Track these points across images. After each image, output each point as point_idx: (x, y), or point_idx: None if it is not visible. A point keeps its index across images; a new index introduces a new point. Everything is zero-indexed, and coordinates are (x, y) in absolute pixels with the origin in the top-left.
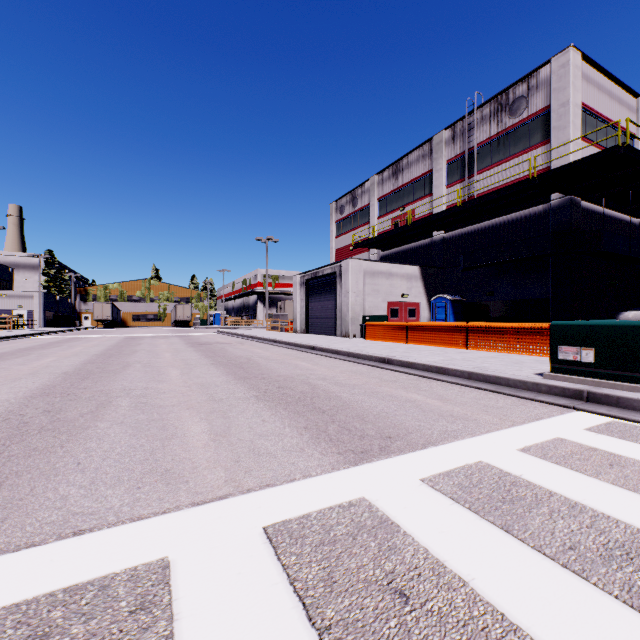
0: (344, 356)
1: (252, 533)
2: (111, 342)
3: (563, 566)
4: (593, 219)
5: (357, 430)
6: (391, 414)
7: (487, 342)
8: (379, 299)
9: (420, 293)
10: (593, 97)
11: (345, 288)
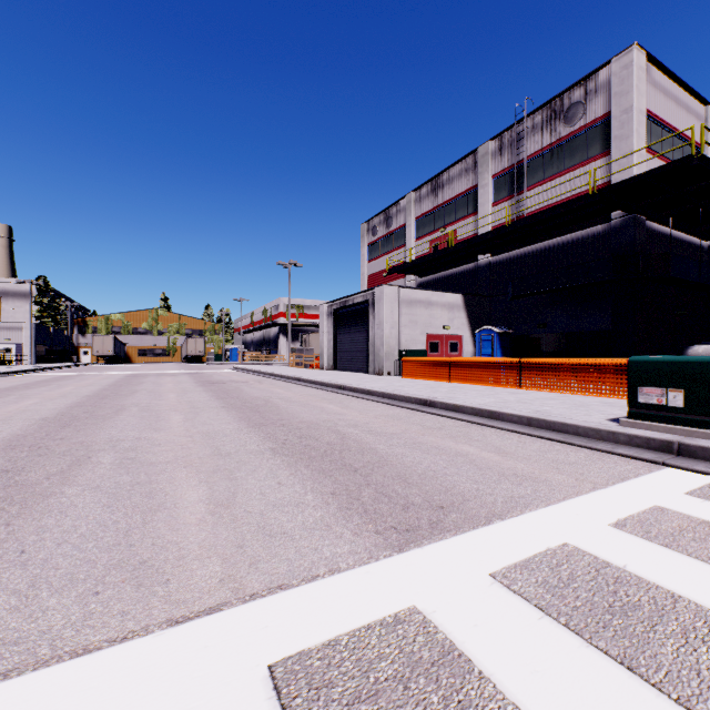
0: (378, 397)
1: (251, 678)
2: (109, 381)
3: None
4: (659, 241)
5: (399, 497)
6: (440, 473)
7: (543, 381)
8: (417, 331)
9: (463, 325)
10: (659, 103)
11: (378, 319)
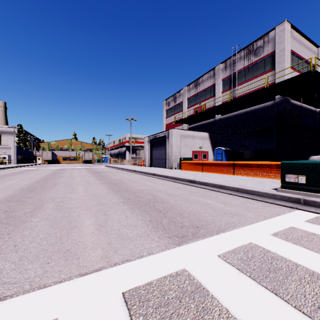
0: (170, 179)
1: (115, 297)
2: (50, 171)
3: None
4: (296, 109)
5: (179, 222)
6: (197, 212)
7: (244, 171)
8: (188, 149)
9: (208, 146)
10: (296, 47)
11: (170, 144)
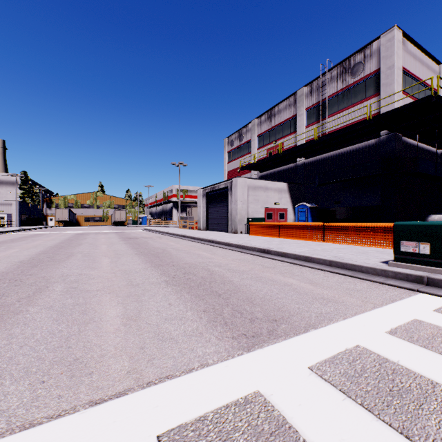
0: (234, 247)
1: None
2: (65, 237)
3: None
4: (410, 149)
5: (247, 313)
6: (274, 297)
7: (338, 237)
8: (259, 206)
9: (287, 202)
10: (410, 63)
11: (234, 198)
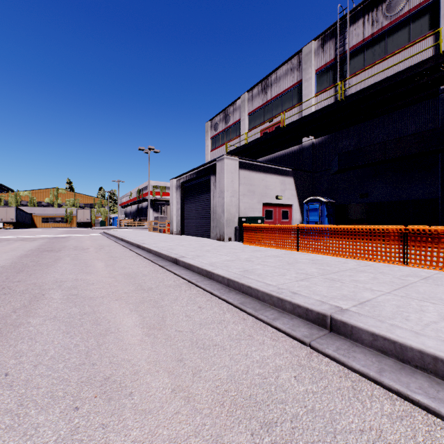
0: (221, 285)
1: None
2: None
3: None
4: None
5: None
6: None
7: None
8: (254, 200)
9: (292, 195)
10: None
11: (220, 187)
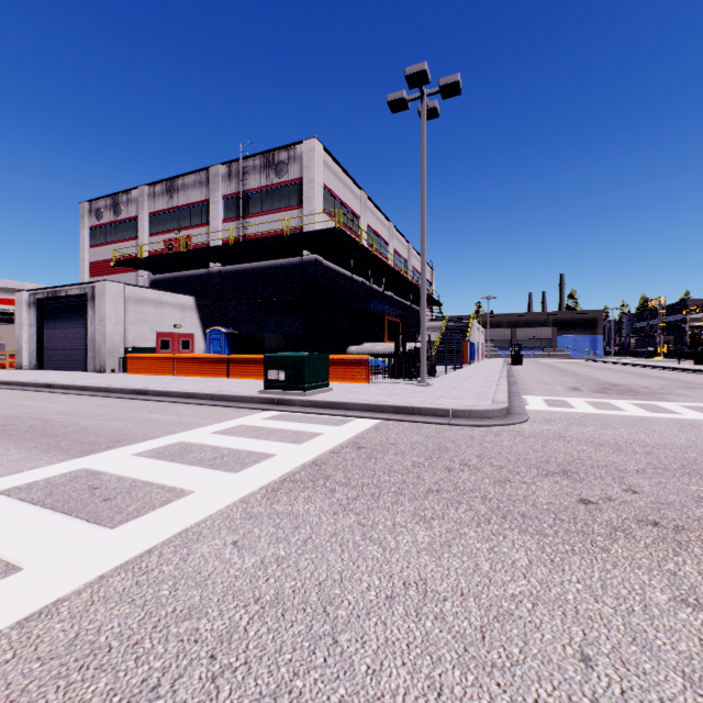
0: (94, 392)
1: None
2: None
3: (190, 465)
4: (332, 275)
5: (90, 441)
6: (128, 429)
7: (244, 371)
8: (147, 329)
9: (196, 324)
10: (332, 182)
11: (100, 314)
